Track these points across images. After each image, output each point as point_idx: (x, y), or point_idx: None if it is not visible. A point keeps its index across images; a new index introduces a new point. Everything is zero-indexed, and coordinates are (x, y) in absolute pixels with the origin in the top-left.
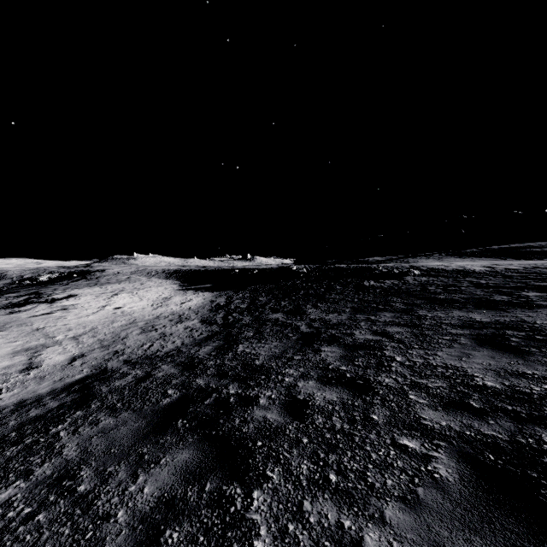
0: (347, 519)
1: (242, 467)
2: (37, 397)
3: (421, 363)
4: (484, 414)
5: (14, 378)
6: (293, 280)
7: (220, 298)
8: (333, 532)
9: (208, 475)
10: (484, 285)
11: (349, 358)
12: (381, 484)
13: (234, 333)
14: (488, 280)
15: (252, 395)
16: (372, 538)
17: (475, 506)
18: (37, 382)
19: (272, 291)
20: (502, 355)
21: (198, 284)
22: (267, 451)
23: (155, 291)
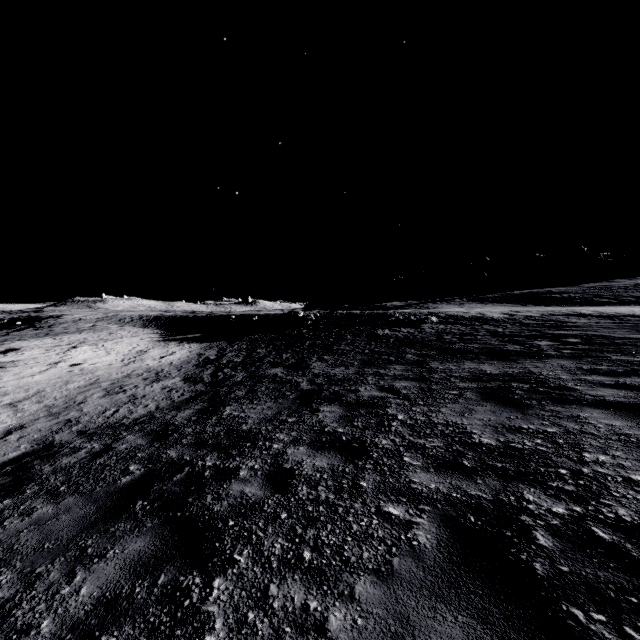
0: (314, 599)
1: (206, 553)
2: None
3: (423, 421)
4: (474, 473)
5: None
6: (299, 329)
7: (210, 351)
8: (297, 615)
9: (164, 566)
10: (500, 334)
11: (349, 418)
12: (357, 557)
13: (223, 393)
14: (505, 328)
15: (232, 466)
16: (337, 618)
17: (447, 572)
18: None
19: (273, 342)
20: (503, 410)
21: (184, 333)
22: (238, 531)
23: (127, 343)
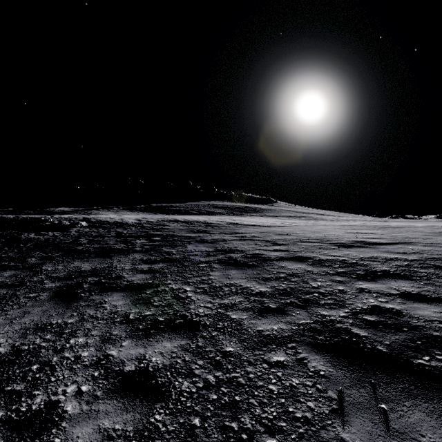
0: None
1: None
2: None
3: None
4: None
5: None
6: None
7: None
8: None
9: None
10: (122, 235)
11: None
12: None
13: None
14: (129, 231)
15: None
16: None
17: None
18: None
19: None
20: (55, 307)
21: None
22: None
23: None
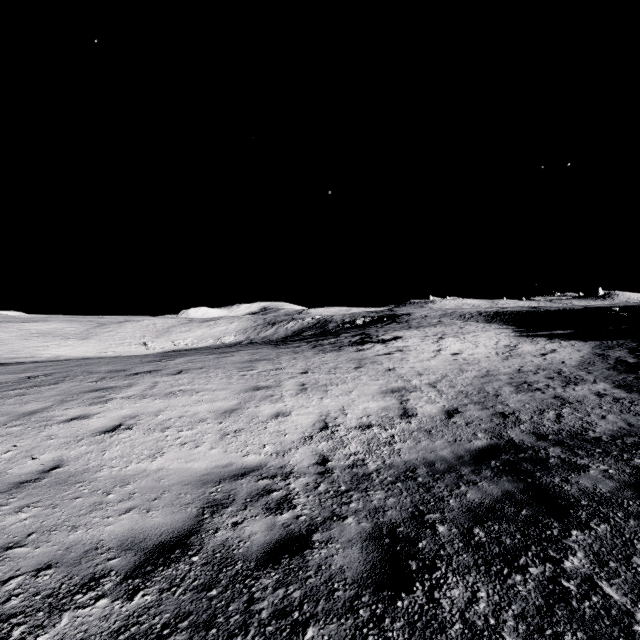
0: None
1: None
2: (445, 463)
3: None
4: None
5: (398, 424)
6: None
7: (613, 351)
8: None
9: None
10: None
11: None
12: None
13: None
14: None
15: None
16: None
17: None
18: (426, 437)
19: None
20: None
21: (544, 329)
22: None
23: (485, 337)
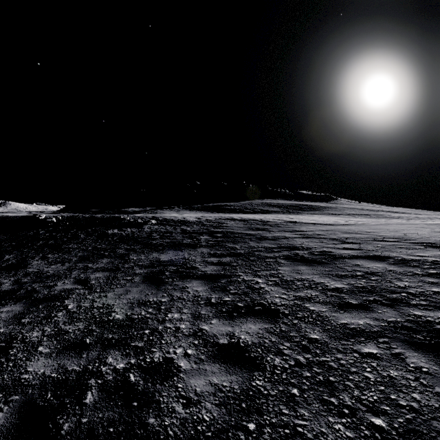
0: None
1: None
2: None
3: (85, 307)
4: (86, 349)
5: None
6: (37, 230)
7: None
8: None
9: None
10: (187, 232)
11: (21, 316)
12: None
13: None
14: (192, 228)
15: None
16: None
17: None
18: None
19: (1, 244)
20: (148, 288)
21: None
22: None
23: None
